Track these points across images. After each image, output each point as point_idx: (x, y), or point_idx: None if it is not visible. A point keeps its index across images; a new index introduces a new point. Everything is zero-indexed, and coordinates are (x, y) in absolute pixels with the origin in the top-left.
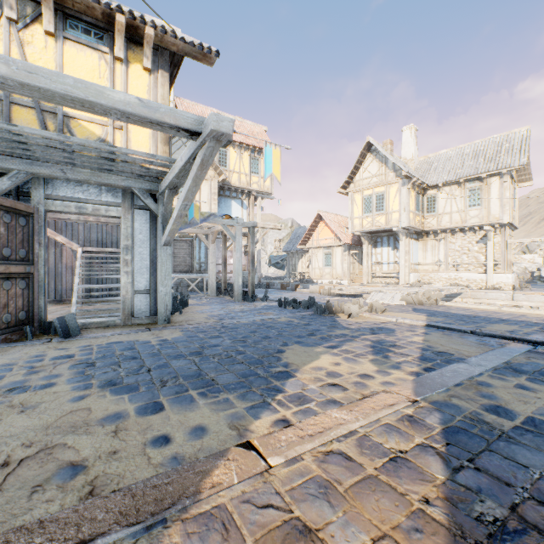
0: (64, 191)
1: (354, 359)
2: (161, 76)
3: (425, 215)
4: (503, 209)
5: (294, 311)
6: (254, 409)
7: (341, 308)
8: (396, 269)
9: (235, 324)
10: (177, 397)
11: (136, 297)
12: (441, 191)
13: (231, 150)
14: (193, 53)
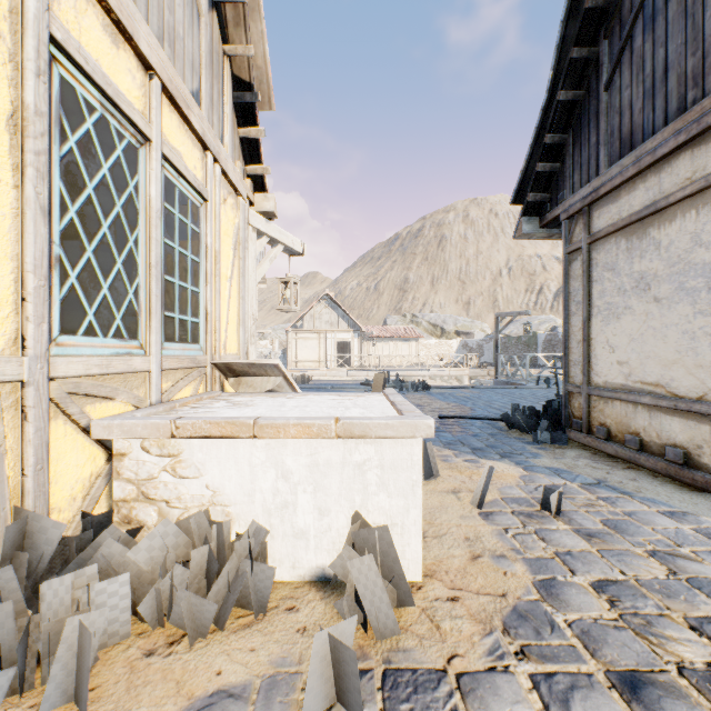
0: None
1: None
2: None
3: None
4: None
5: None
6: None
7: None
8: None
9: None
10: None
11: None
12: None
13: None
14: None
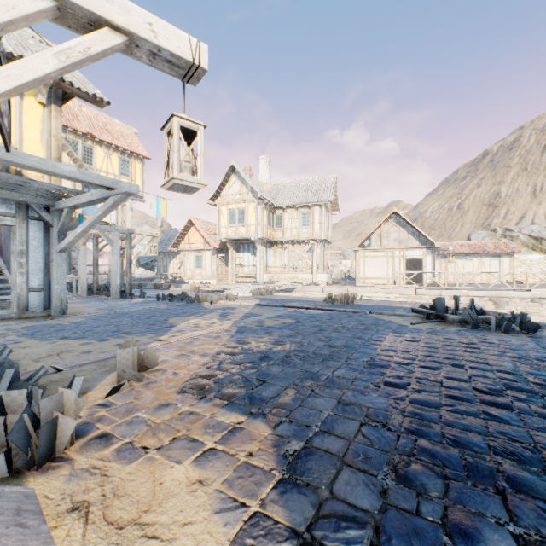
0: None
1: (209, 319)
2: (55, 110)
3: (275, 229)
4: (321, 229)
5: (171, 303)
6: (159, 335)
7: (206, 298)
8: (254, 271)
9: (126, 311)
10: (115, 336)
11: (30, 294)
12: (285, 212)
13: (98, 149)
14: (86, 97)
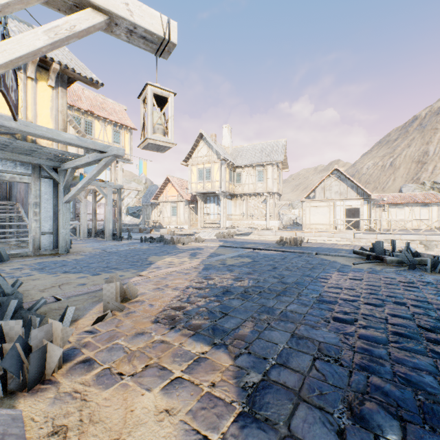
0: None
1: (181, 258)
2: (61, 92)
3: (235, 184)
4: (274, 184)
5: (151, 244)
6: (140, 271)
7: (179, 240)
8: (219, 218)
9: (116, 251)
10: (105, 271)
11: (42, 236)
12: (244, 170)
13: (96, 123)
14: (85, 81)
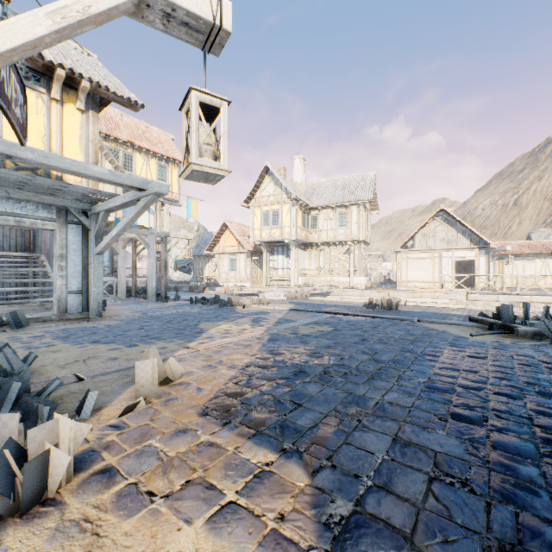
0: (3, 207)
1: (241, 324)
2: (93, 116)
3: (310, 230)
4: (359, 230)
5: (204, 306)
6: (188, 341)
7: (239, 302)
8: (289, 274)
9: (159, 315)
10: (143, 342)
11: (70, 296)
12: (321, 213)
13: (138, 156)
14: (122, 102)
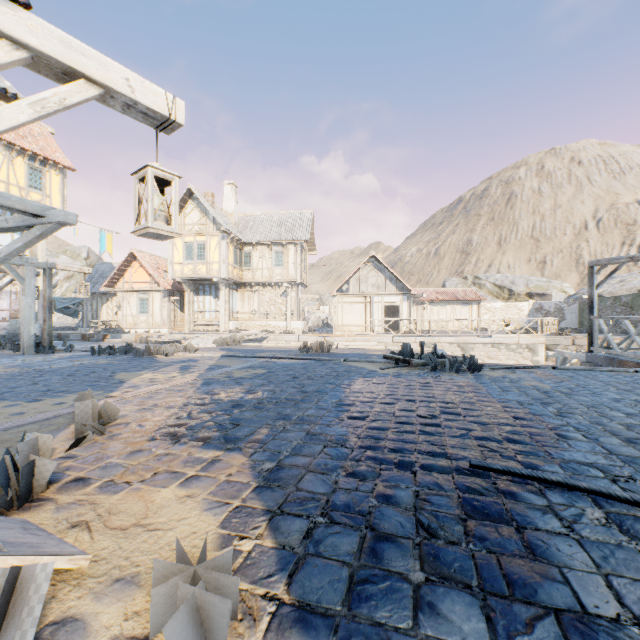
0: None
1: (168, 373)
2: None
3: (243, 268)
4: (297, 271)
5: (112, 357)
6: (109, 391)
7: (159, 350)
8: (218, 317)
9: (52, 368)
10: (49, 396)
11: None
12: (256, 249)
13: None
14: None
